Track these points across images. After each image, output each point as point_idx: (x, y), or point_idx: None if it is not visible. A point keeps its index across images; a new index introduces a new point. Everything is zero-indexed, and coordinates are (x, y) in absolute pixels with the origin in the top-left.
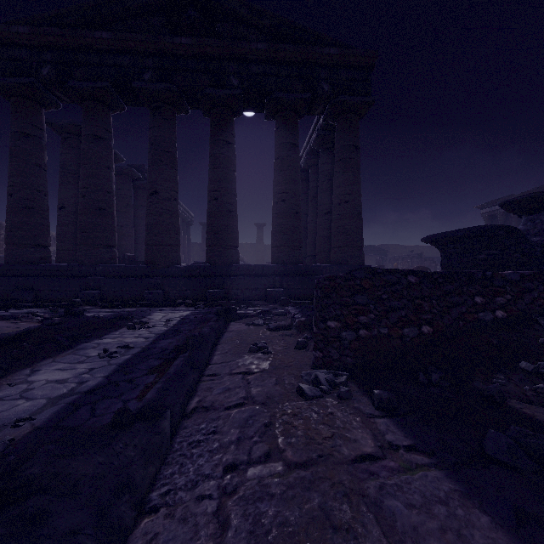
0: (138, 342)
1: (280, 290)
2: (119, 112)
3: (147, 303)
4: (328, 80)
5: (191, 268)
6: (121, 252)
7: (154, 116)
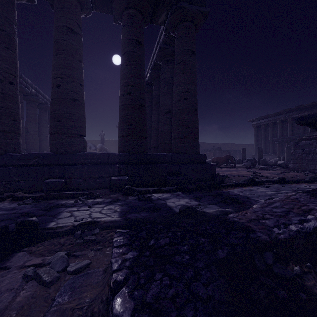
0: None
1: (125, 178)
2: None
3: None
4: None
5: (28, 156)
6: None
7: None
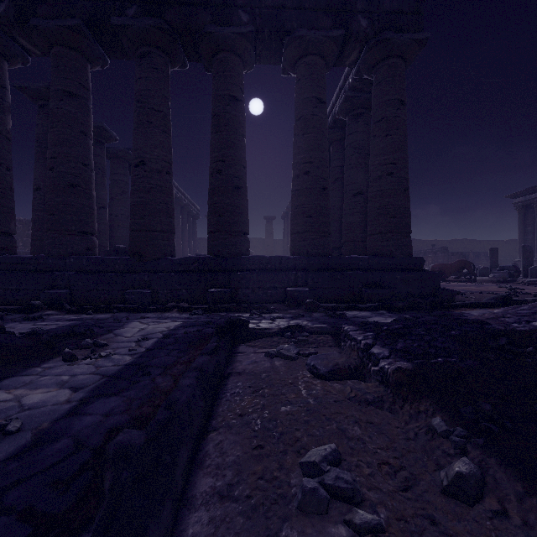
0: (45, 405)
1: (305, 289)
2: (101, 68)
3: (128, 306)
4: (366, 13)
5: (188, 260)
6: (115, 244)
7: (140, 65)
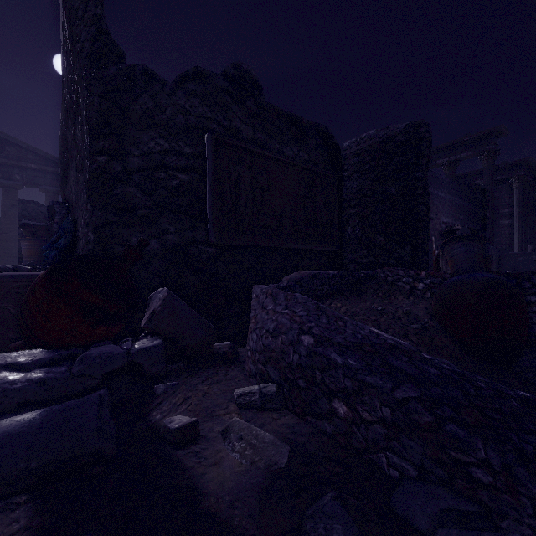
0: None
1: None
2: None
3: None
4: None
5: None
6: None
7: None
